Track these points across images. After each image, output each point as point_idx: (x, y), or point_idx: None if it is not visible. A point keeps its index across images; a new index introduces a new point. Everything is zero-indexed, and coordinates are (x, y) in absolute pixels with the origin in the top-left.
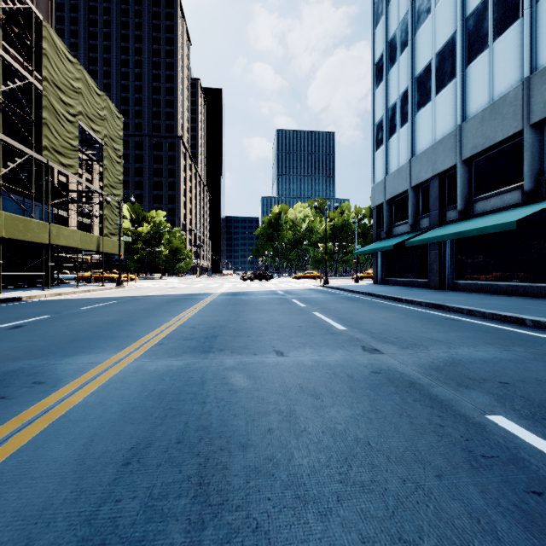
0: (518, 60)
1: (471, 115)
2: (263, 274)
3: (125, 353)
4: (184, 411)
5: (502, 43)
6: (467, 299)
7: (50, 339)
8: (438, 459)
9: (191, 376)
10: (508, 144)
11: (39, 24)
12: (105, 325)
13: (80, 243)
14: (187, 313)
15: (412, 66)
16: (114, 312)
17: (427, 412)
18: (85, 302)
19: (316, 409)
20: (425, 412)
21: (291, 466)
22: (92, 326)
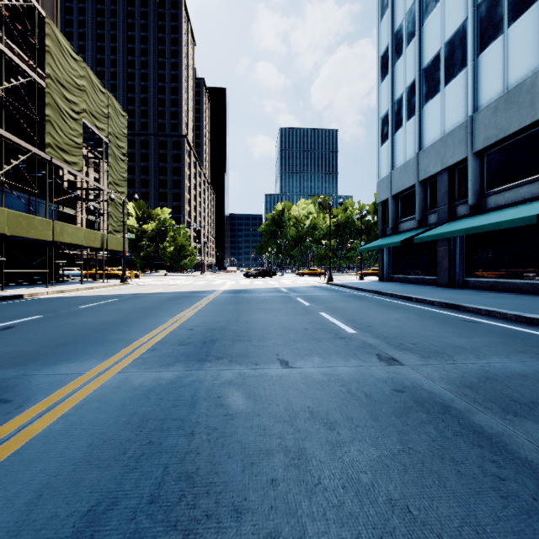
0: (535, 46)
1: (483, 105)
2: (266, 271)
3: (112, 361)
4: (166, 447)
5: (518, 28)
6: (481, 298)
7: (37, 342)
8: None
9: (181, 394)
10: (524, 135)
11: (43, 21)
12: (99, 326)
13: (84, 240)
14: (186, 313)
15: (419, 58)
16: (112, 311)
17: (476, 454)
18: (85, 300)
19: (332, 447)
20: (473, 454)
21: None
22: (85, 327)
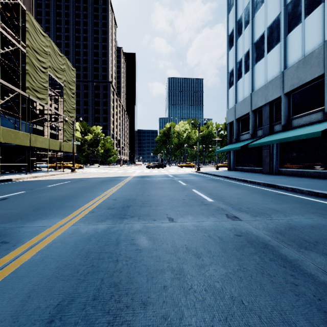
0: (321, 30)
1: (290, 65)
2: (160, 164)
3: (68, 219)
4: (102, 268)
5: (310, 19)
6: (289, 181)
7: (22, 208)
8: (301, 320)
9: (110, 238)
10: (314, 83)
11: (24, 12)
12: (59, 198)
13: (49, 146)
14: (112, 190)
15: (252, 36)
16: (67, 189)
17: (282, 271)
18: (50, 182)
19: (199, 268)
20: (280, 271)
21: (182, 326)
22: (51, 198)
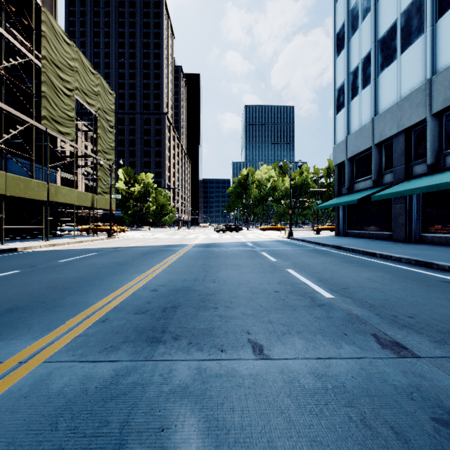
0: None
1: (442, 68)
2: (233, 226)
3: (47, 341)
4: None
5: None
6: (449, 255)
7: None
8: None
9: (107, 418)
10: None
11: (40, 10)
12: (63, 285)
13: (76, 200)
14: (155, 269)
15: (375, 30)
16: (86, 266)
17: None
18: (69, 253)
19: None
20: None
21: None
22: (49, 286)
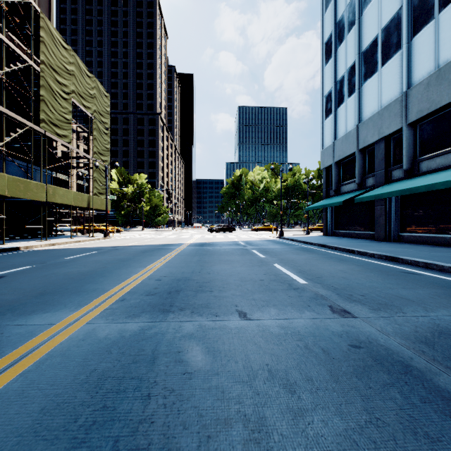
0: None
1: (416, 82)
2: (227, 226)
3: (83, 312)
4: (120, 414)
5: (448, 13)
6: (417, 251)
7: (19, 292)
8: None
9: (142, 348)
10: None
11: (38, 16)
12: (78, 276)
13: (73, 201)
14: (156, 264)
15: (359, 43)
16: (92, 262)
17: None
18: (72, 252)
19: (294, 417)
20: (448, 428)
21: None
22: (66, 277)
